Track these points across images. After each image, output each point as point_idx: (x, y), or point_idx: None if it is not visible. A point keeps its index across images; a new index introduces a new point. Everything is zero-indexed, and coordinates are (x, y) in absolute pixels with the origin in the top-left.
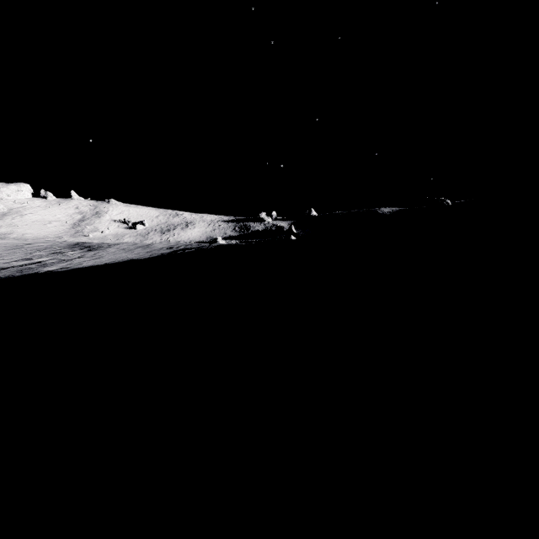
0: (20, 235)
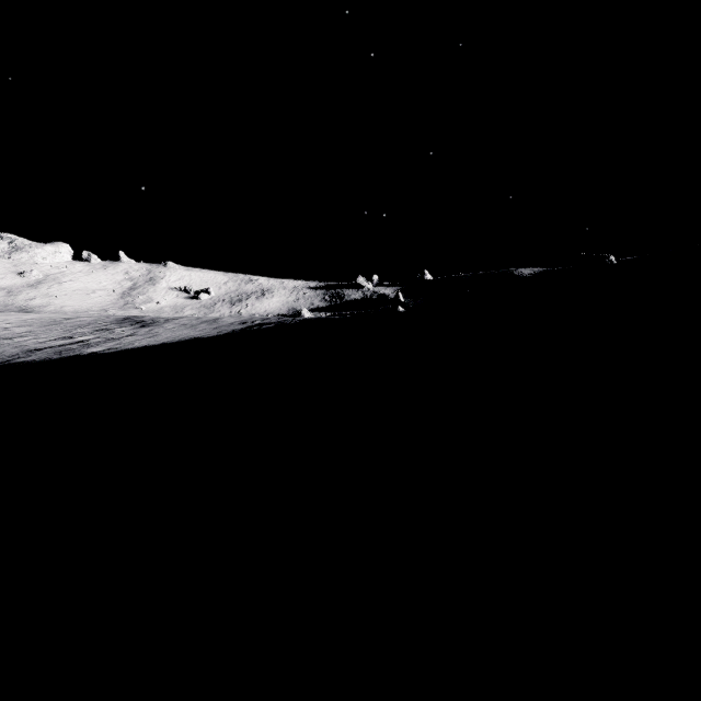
0: (58, 308)
